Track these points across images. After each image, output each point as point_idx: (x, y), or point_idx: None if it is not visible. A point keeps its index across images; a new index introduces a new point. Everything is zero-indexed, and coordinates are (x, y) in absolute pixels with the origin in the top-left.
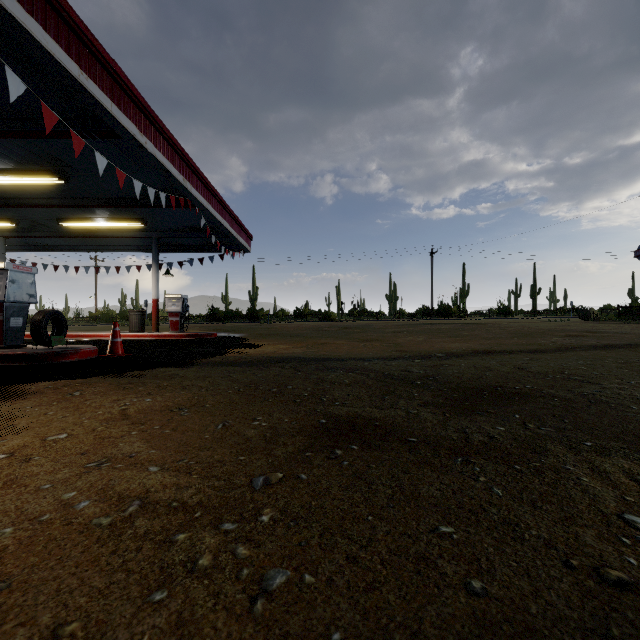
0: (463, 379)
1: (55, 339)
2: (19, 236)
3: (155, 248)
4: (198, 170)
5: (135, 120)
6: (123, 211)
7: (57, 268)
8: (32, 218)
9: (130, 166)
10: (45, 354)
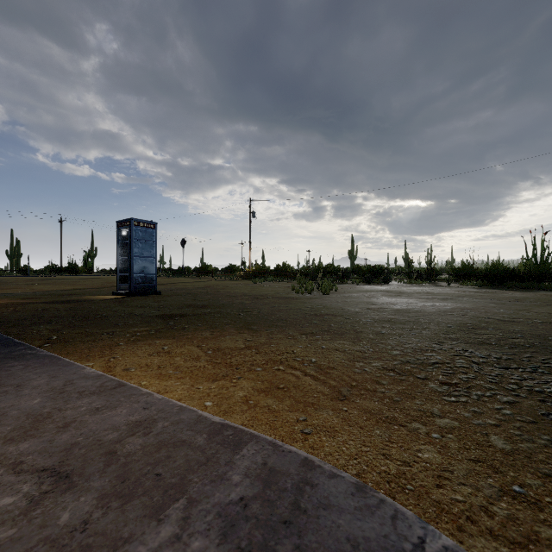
0: (64, 293)
1: None
2: None
3: None
4: None
5: None
6: None
7: None
8: None
9: None
10: None
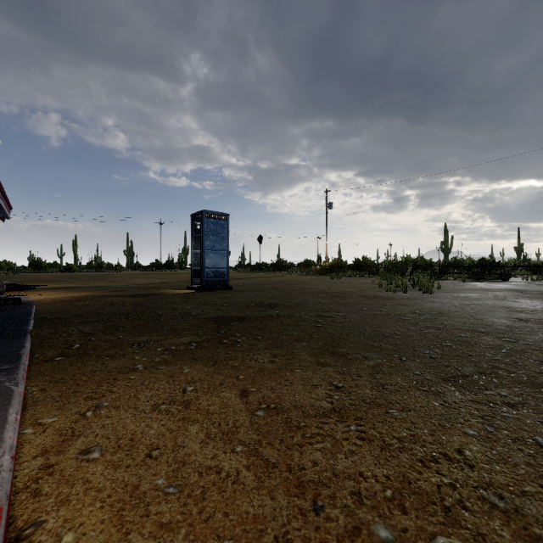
0: (149, 287)
1: None
2: None
3: None
4: None
5: None
6: None
7: None
8: None
9: None
10: None
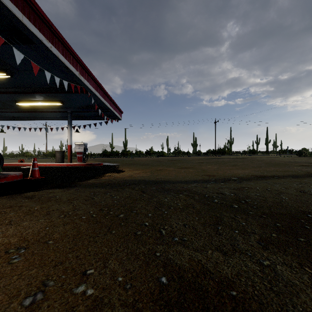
0: (269, 203)
1: None
2: None
3: (69, 117)
4: (88, 70)
5: (42, 31)
6: (49, 96)
7: (20, 129)
8: (1, 101)
9: (47, 66)
10: None
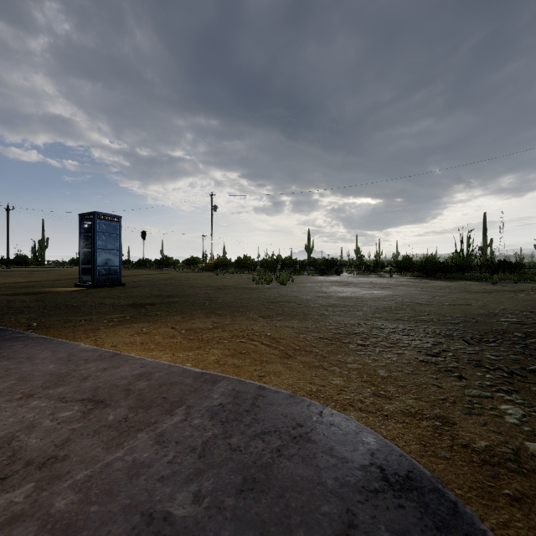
0: (21, 286)
1: None
2: None
3: None
4: None
5: None
6: None
7: None
8: None
9: None
10: None
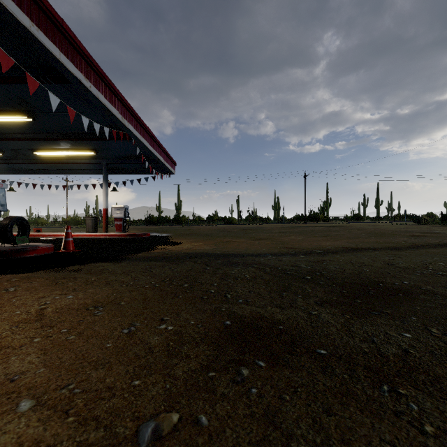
0: (346, 274)
1: (19, 239)
2: (6, 162)
3: (105, 171)
4: (133, 111)
5: (81, 68)
6: (80, 143)
7: (35, 186)
8: (14, 149)
9: (81, 107)
10: (9, 251)
